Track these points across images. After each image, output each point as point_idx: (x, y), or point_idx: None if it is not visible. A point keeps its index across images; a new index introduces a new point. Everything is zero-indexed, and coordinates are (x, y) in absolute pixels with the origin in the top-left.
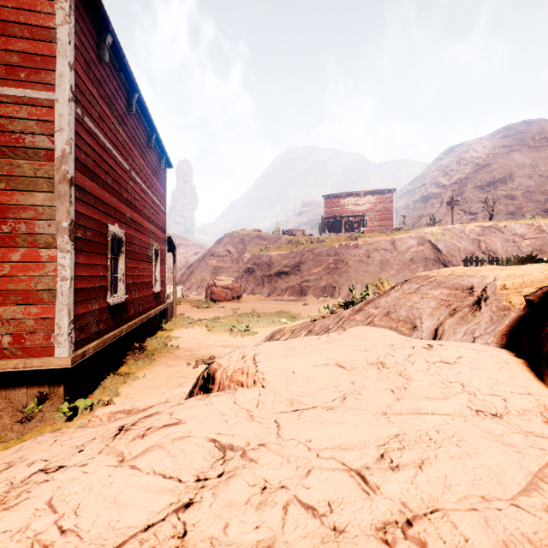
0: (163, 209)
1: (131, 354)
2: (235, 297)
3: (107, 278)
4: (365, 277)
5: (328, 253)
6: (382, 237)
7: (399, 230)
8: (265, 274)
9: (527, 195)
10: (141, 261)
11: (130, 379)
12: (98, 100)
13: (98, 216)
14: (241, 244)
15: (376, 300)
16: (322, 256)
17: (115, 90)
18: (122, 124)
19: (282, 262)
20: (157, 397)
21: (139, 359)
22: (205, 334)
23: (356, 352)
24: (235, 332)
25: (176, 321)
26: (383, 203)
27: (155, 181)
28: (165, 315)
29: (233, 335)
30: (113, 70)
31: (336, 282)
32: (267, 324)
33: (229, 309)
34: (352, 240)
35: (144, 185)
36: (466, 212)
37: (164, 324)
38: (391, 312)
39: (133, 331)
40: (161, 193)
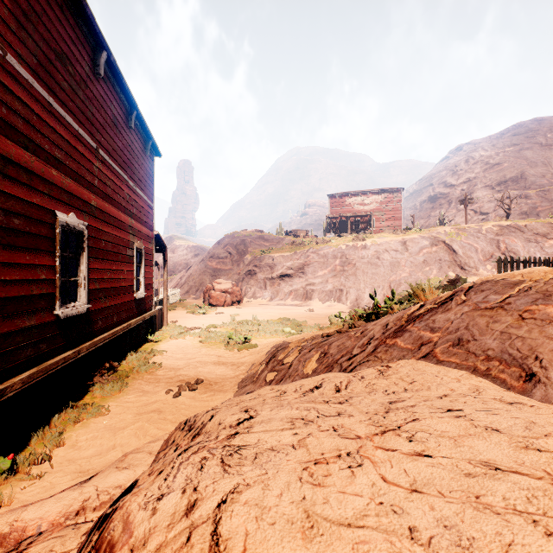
0: (150, 202)
1: (97, 378)
2: (234, 301)
3: (55, 283)
4: (374, 280)
5: (334, 254)
6: (391, 237)
7: (409, 230)
8: (268, 277)
9: (541, 194)
10: (116, 261)
11: (87, 416)
12: (37, 41)
13: (36, 198)
14: (242, 245)
15: (427, 317)
16: (328, 257)
17: (70, 38)
18: (83, 87)
19: (286, 264)
20: (67, 498)
21: (107, 383)
22: (197, 347)
23: (552, 549)
24: (232, 345)
25: (166, 330)
26: (390, 202)
27: (137, 169)
28: (152, 324)
29: (228, 348)
30: (66, 11)
31: (343, 286)
32: (269, 334)
33: (227, 315)
34: (359, 240)
35: (120, 170)
36: (476, 212)
37: (151, 333)
38: (466, 339)
39: (103, 347)
40: (146, 184)
